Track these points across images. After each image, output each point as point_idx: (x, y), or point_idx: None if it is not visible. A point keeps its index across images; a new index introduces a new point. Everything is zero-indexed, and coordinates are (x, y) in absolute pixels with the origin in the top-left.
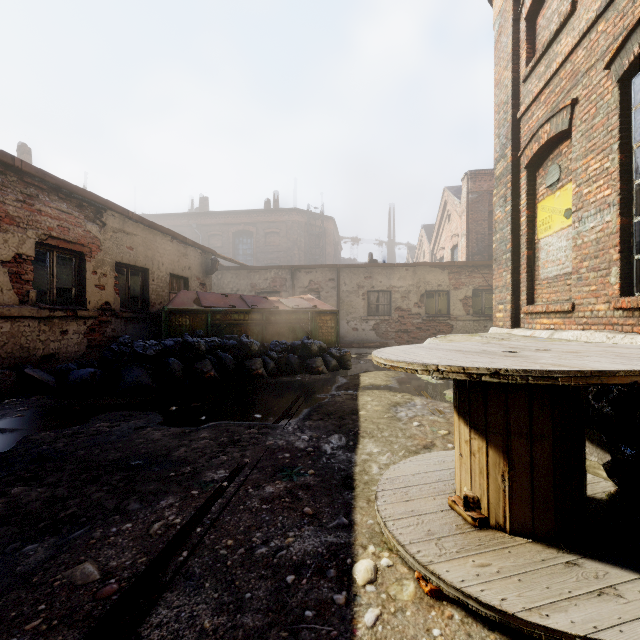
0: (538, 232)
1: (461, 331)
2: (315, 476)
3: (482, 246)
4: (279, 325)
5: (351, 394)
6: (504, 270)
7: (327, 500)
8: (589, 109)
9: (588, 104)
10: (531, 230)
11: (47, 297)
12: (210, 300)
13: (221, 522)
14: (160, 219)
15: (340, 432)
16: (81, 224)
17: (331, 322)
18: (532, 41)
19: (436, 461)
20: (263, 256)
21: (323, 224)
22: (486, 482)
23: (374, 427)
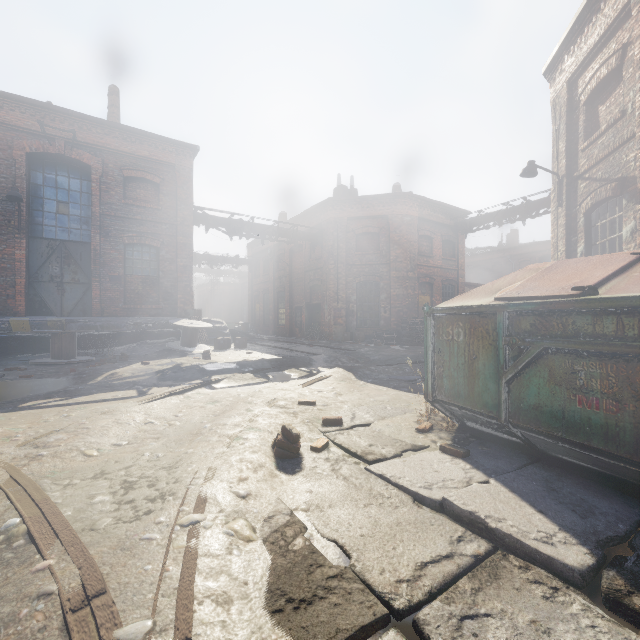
0: None
1: None
2: None
3: None
4: None
5: None
6: None
7: None
8: None
9: None
10: None
11: None
12: None
13: None
14: (483, 255)
15: None
16: None
17: None
18: None
19: None
20: None
21: None
22: None
23: None
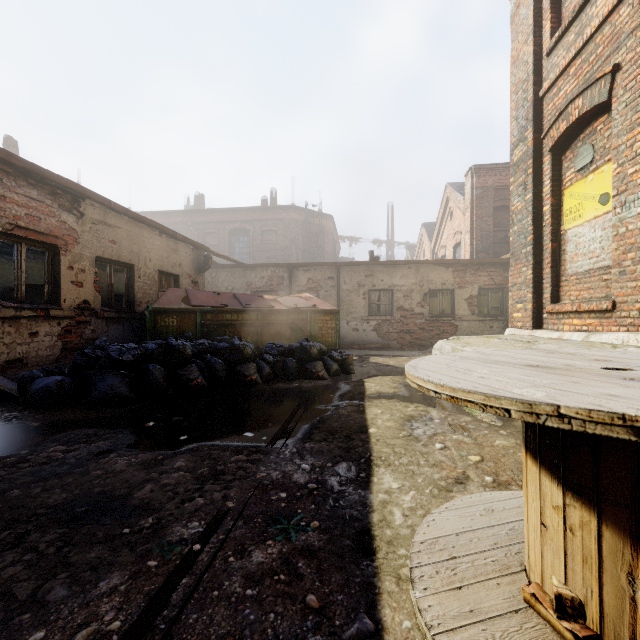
0: (565, 222)
1: (466, 332)
2: (320, 532)
3: (487, 243)
4: (275, 326)
5: (357, 405)
6: (524, 265)
7: (339, 578)
8: (636, 74)
9: (635, 69)
10: (556, 220)
11: (14, 295)
12: (200, 298)
13: (182, 627)
14: (154, 216)
15: (348, 458)
16: (55, 214)
17: (331, 322)
18: (557, 9)
19: (482, 510)
20: (260, 255)
21: (321, 222)
22: (597, 579)
23: (389, 451)
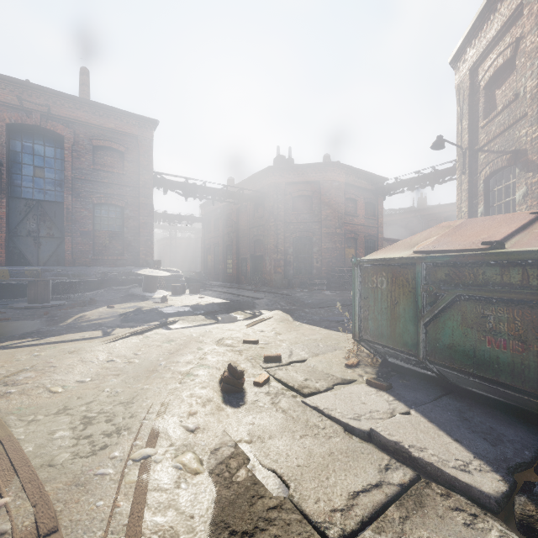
0: None
1: None
2: None
3: None
4: None
5: None
6: None
7: None
8: None
9: None
10: None
11: None
12: None
13: None
14: (398, 215)
15: None
16: None
17: None
18: None
19: None
20: None
21: None
22: None
23: None
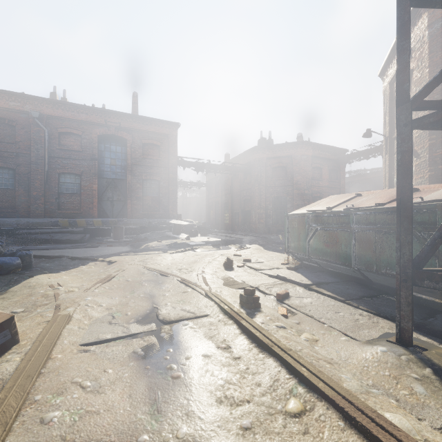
0: None
1: None
2: None
3: None
4: None
5: None
6: None
7: None
8: None
9: None
10: None
11: None
12: None
13: None
14: (368, 175)
15: None
16: None
17: None
18: None
19: None
20: None
21: None
22: None
23: None
